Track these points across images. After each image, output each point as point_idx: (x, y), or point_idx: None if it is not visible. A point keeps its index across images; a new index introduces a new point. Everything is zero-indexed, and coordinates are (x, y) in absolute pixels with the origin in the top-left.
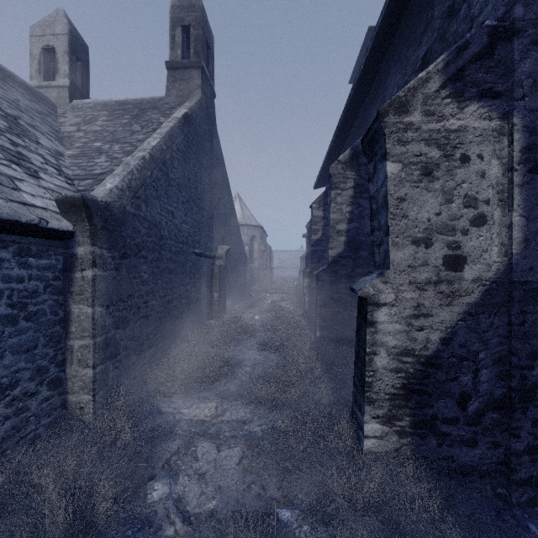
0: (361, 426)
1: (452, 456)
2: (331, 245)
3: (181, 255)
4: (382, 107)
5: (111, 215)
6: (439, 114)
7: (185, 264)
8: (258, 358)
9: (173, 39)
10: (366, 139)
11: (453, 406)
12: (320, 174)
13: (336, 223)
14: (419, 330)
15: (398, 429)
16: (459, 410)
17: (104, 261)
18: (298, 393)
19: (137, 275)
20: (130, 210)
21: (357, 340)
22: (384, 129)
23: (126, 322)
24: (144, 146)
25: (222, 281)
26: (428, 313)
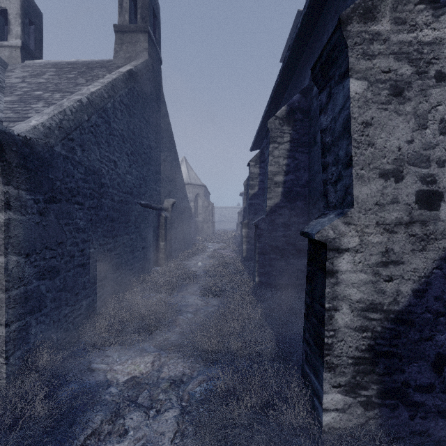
0: (318, 395)
1: (427, 429)
2: (269, 195)
3: (125, 204)
4: (344, 12)
5: (33, 153)
6: (411, 23)
7: (129, 213)
8: (200, 304)
9: (121, 4)
10: (319, 64)
11: (428, 370)
12: (256, 137)
13: (274, 175)
14: (387, 281)
15: (364, 399)
16: (434, 375)
17: (22, 204)
18: (240, 344)
19: (70, 221)
20: (61, 151)
21: (309, 291)
22: (347, 39)
23: (55, 271)
24: (82, 91)
25: (168, 231)
26: (398, 260)
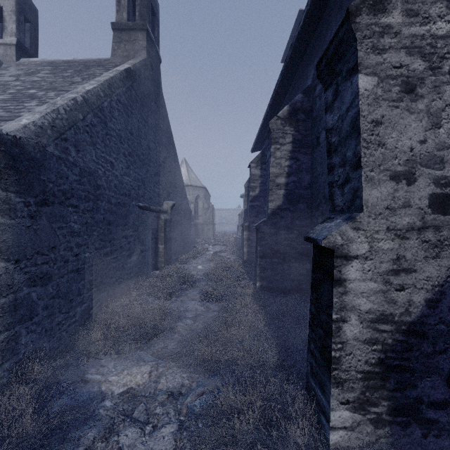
0: (325, 412)
1: (440, 448)
2: (271, 197)
3: (122, 207)
4: (352, 3)
5: (23, 153)
6: (424, 15)
7: (127, 216)
8: (200, 309)
9: (119, 1)
10: (325, 59)
11: (442, 385)
12: (257, 138)
13: (275, 176)
14: (399, 290)
15: (374, 416)
16: (449, 391)
17: (11, 207)
18: (241, 353)
19: (64, 225)
20: (53, 152)
21: (314, 300)
22: (355, 32)
23: (47, 278)
24: (77, 90)
25: (167, 233)
26: (410, 268)
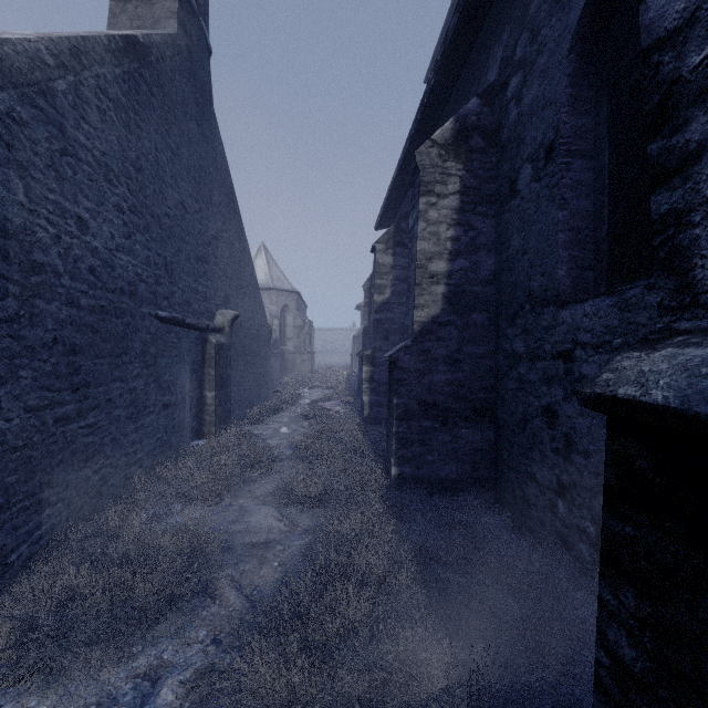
0: None
1: None
2: (419, 300)
3: (112, 316)
4: None
5: None
6: None
7: (127, 336)
8: (276, 528)
9: None
10: None
11: None
12: (386, 203)
13: (428, 258)
14: None
15: None
16: None
17: None
18: (367, 683)
19: None
20: None
21: (634, 620)
22: None
23: None
24: None
25: (222, 370)
26: None
